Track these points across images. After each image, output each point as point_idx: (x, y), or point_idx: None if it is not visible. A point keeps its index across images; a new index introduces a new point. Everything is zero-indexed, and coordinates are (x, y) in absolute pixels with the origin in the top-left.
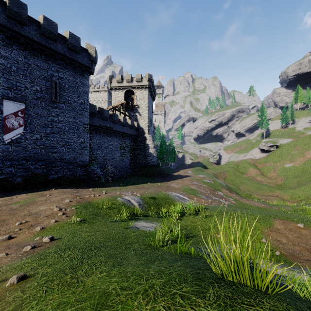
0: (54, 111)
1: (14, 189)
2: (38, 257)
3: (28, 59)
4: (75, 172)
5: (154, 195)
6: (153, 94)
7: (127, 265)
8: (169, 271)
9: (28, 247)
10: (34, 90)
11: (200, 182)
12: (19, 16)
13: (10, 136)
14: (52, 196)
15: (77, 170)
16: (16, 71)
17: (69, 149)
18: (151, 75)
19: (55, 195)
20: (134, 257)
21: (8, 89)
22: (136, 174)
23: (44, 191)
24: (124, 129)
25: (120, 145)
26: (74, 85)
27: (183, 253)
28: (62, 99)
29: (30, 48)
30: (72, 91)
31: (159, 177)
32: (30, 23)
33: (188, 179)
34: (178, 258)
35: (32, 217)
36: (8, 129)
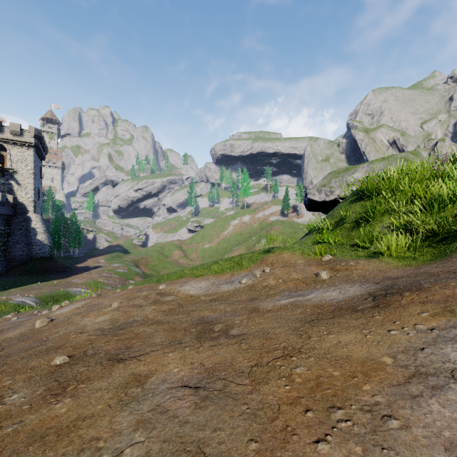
0: None
1: None
2: None
3: None
4: None
5: (52, 293)
6: (42, 153)
7: None
8: None
9: None
10: None
11: (111, 273)
12: None
13: None
14: None
15: None
16: None
17: None
18: (41, 131)
19: None
20: None
21: None
22: (12, 272)
23: None
24: None
25: None
26: None
27: None
28: None
29: None
30: None
31: (54, 273)
32: None
33: (97, 270)
34: None
35: None
36: None
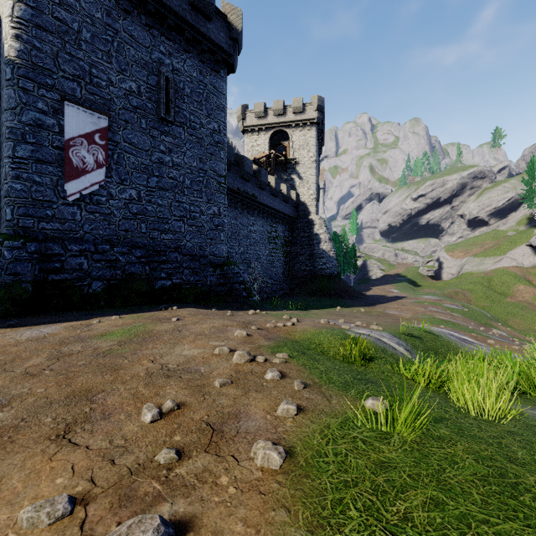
0: (164, 140)
1: (87, 307)
2: None
3: (115, 18)
4: (203, 278)
5: (404, 328)
6: (321, 140)
7: None
8: None
9: None
10: (126, 89)
11: (442, 308)
12: None
13: (79, 186)
14: (186, 322)
15: (208, 273)
16: (90, 42)
17: (191, 228)
18: (323, 99)
19: (190, 320)
20: None
21: (75, 79)
22: (297, 291)
23: (156, 312)
24: (275, 203)
25: (269, 234)
26: (200, 90)
27: None
28: (179, 118)
29: None
30: (196, 101)
31: (346, 298)
32: None
33: (408, 302)
34: None
35: (181, 384)
36: (75, 171)
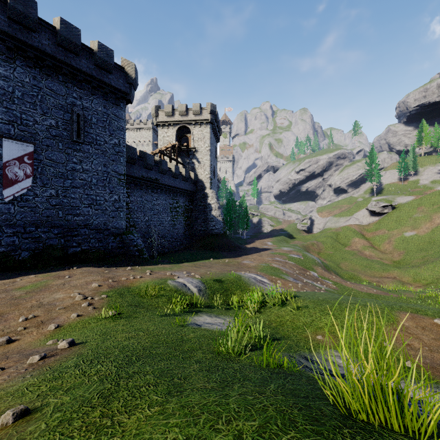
0: (76, 155)
1: (18, 268)
2: (49, 375)
3: (39, 80)
4: (106, 244)
5: (220, 276)
6: (217, 132)
7: (191, 390)
8: (261, 404)
9: (36, 357)
10: (47, 125)
11: (285, 258)
12: (25, 18)
13: (13, 191)
14: (73, 278)
15: (110, 240)
16: (21, 98)
17: (97, 211)
18: (215, 105)
19: (77, 277)
20: (199, 375)
21: (10, 123)
22: (193, 246)
23: (61, 271)
24: (176, 183)
25: (171, 205)
26: (104, 119)
27: (272, 367)
28: (87, 139)
29: (42, 65)
30: (101, 126)
31: (226, 251)
32: (41, 28)
33: (267, 253)
34: (267, 377)
35: (43, 309)
36: (10, 182)
